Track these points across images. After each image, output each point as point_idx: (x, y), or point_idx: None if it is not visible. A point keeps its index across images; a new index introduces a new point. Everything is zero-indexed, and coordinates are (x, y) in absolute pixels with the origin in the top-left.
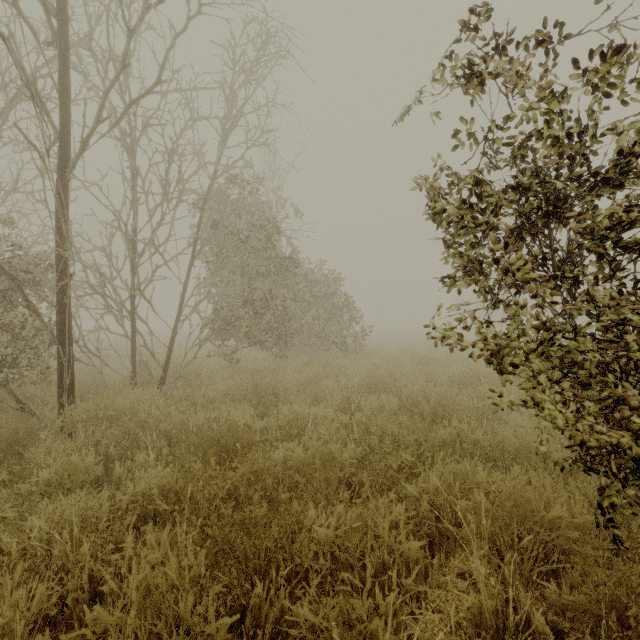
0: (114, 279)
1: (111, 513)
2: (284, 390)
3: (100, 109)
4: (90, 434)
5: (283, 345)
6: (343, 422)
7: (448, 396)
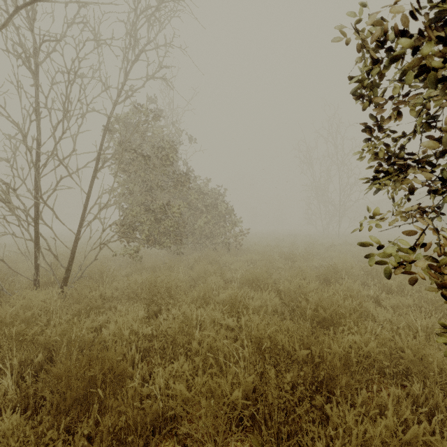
0: (18, 188)
1: None
2: (177, 286)
3: None
4: None
5: (179, 244)
6: (230, 325)
7: (325, 296)
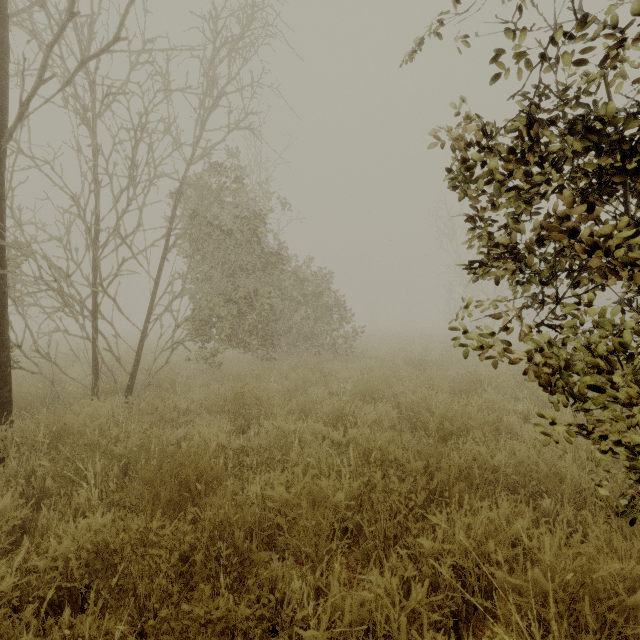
0: (72, 273)
1: (17, 588)
2: (268, 398)
3: (43, 66)
4: (24, 461)
5: (269, 347)
6: (335, 440)
7: (455, 407)
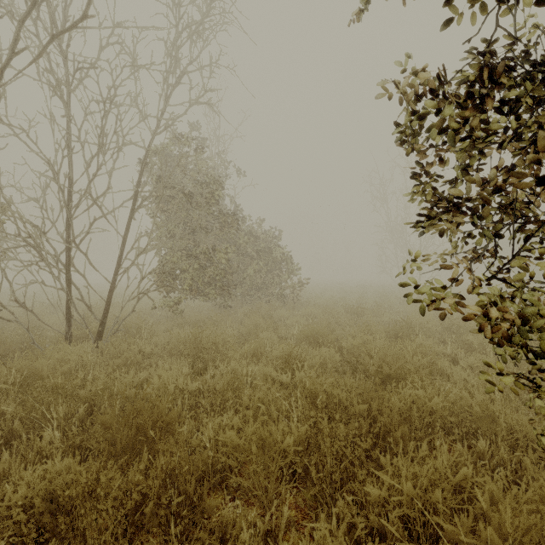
0: (48, 231)
1: None
2: (224, 342)
3: (15, 39)
4: None
5: (226, 296)
6: (284, 382)
7: (392, 352)
